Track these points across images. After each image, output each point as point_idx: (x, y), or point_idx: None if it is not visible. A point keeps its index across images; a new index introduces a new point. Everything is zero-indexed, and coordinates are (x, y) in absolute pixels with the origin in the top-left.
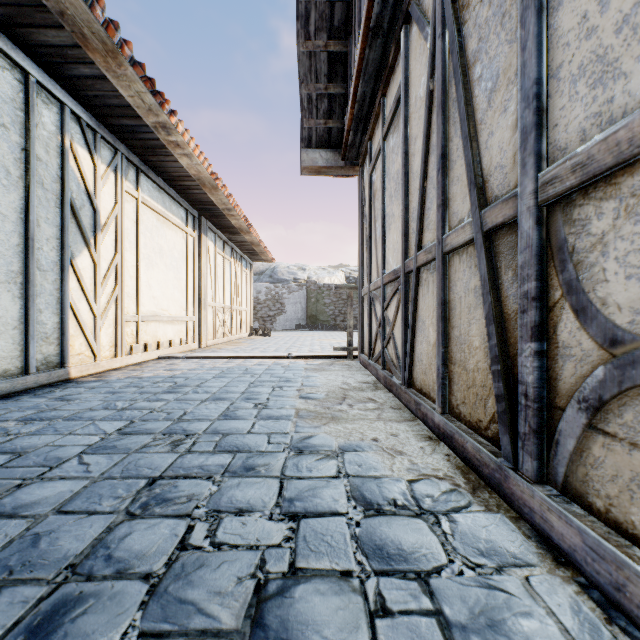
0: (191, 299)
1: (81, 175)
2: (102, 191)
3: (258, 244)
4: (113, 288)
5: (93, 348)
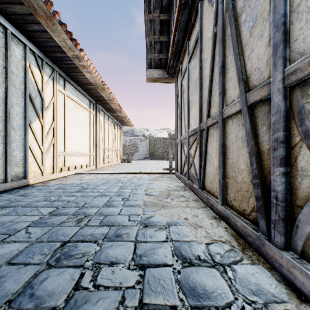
0: (92, 144)
1: (35, 81)
2: (46, 90)
3: (125, 117)
4: (52, 139)
5: (41, 169)
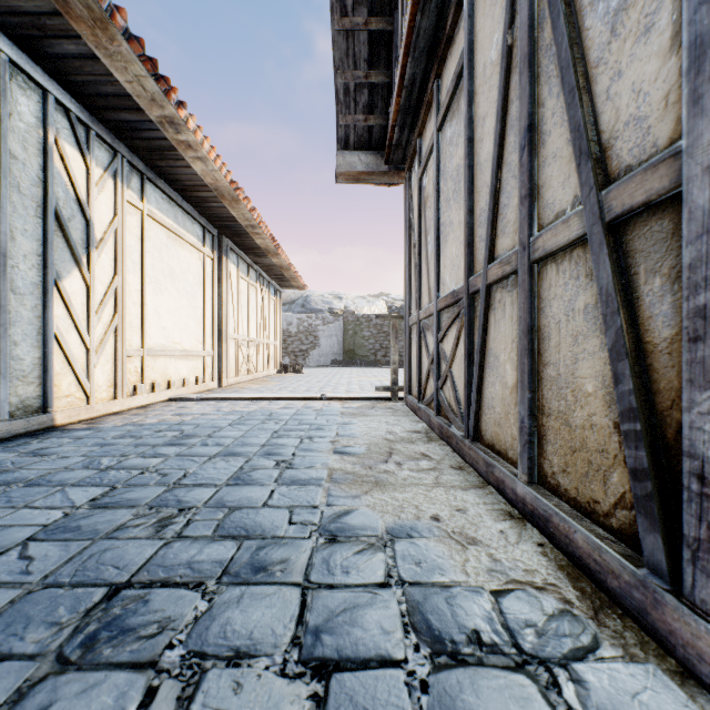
0: (209, 330)
1: (70, 179)
2: (97, 200)
3: (288, 268)
4: (112, 316)
5: (85, 388)
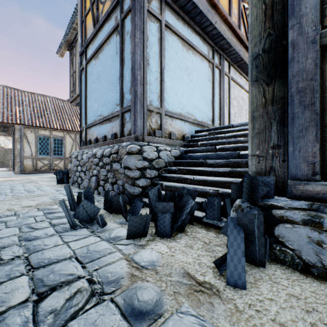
0: None
1: None
2: None
3: None
4: None
5: None
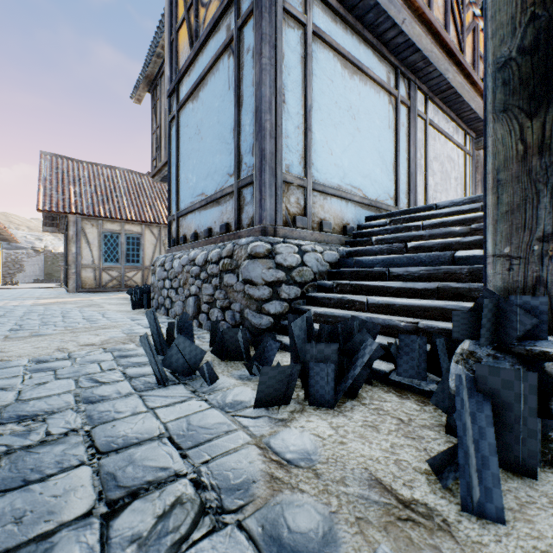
0: None
1: None
2: None
3: (13, 238)
4: None
5: None
